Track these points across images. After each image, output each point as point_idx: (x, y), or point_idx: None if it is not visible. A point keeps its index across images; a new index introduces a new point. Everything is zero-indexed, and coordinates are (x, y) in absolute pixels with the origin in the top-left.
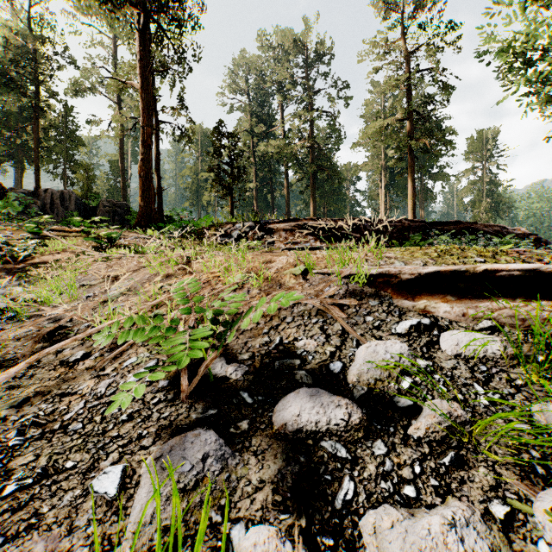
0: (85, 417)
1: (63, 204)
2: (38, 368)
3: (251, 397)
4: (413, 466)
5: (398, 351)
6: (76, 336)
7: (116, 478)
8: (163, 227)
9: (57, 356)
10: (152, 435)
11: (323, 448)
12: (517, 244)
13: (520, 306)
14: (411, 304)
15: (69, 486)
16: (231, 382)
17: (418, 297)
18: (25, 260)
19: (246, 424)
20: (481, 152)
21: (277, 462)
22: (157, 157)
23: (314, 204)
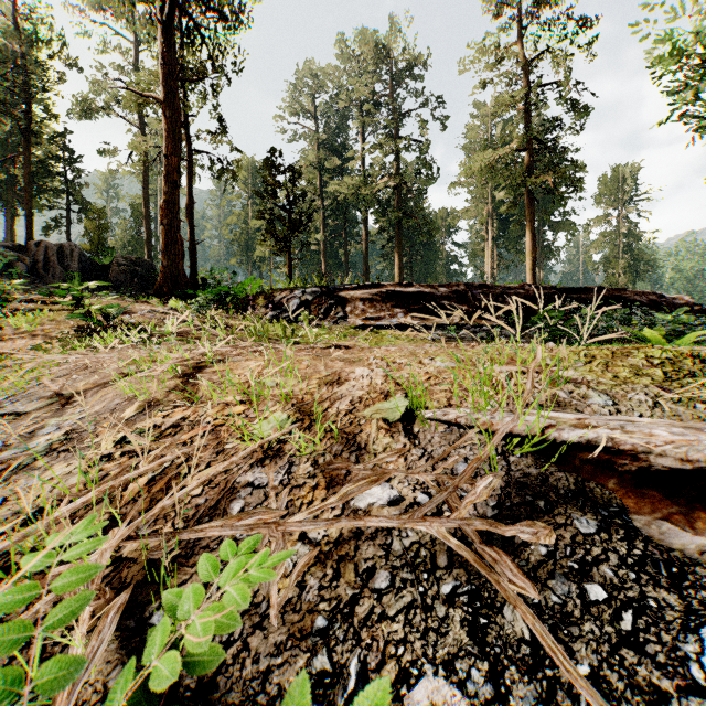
0: None
1: (62, 262)
2: None
3: None
4: None
5: None
6: None
7: None
8: (194, 294)
9: None
10: None
11: None
12: (704, 325)
13: None
14: (692, 540)
15: None
16: None
17: (703, 520)
18: None
19: None
20: (617, 194)
21: None
22: (189, 198)
23: (400, 262)
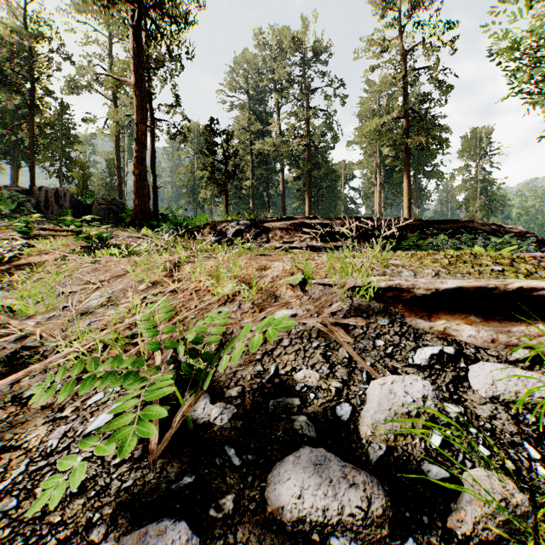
0: (24, 487)
1: (58, 202)
2: None
3: (239, 455)
4: None
5: (421, 392)
6: (32, 367)
7: None
8: (157, 225)
9: (12, 388)
10: (105, 522)
11: None
12: (519, 244)
13: None
14: (428, 324)
15: None
16: (215, 431)
17: (435, 317)
18: (11, 262)
19: (230, 502)
20: (475, 150)
21: None
22: (152, 155)
23: (309, 202)
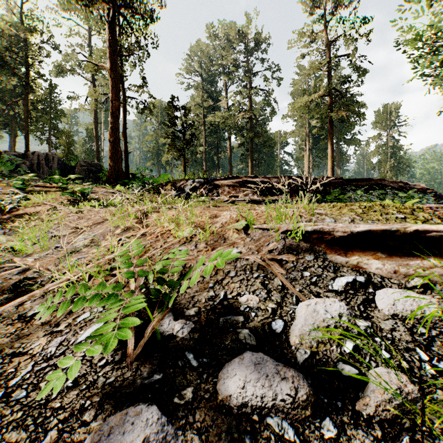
0: (31, 382)
1: (47, 164)
2: None
3: (196, 358)
4: None
5: (338, 311)
6: (33, 292)
7: None
8: (128, 183)
9: (18, 309)
10: (94, 407)
11: (269, 425)
12: (421, 198)
13: None
14: (344, 259)
15: None
16: (177, 341)
17: (350, 253)
18: (11, 212)
19: (190, 393)
20: (386, 122)
21: None
22: (124, 126)
23: (251, 164)
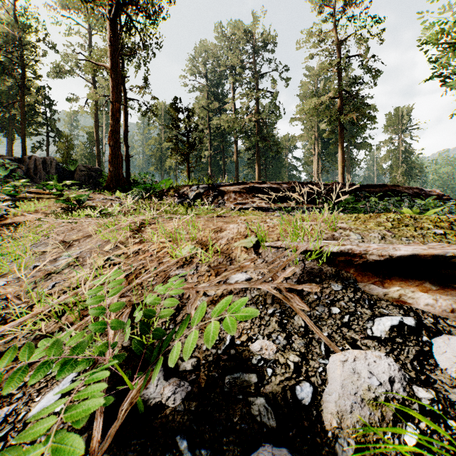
0: None
1: (45, 169)
2: None
3: (191, 449)
4: None
5: (387, 373)
6: None
7: None
8: (129, 189)
9: None
10: None
11: None
12: (441, 206)
13: None
14: (382, 290)
15: None
16: (167, 414)
17: (389, 282)
18: None
19: None
20: (398, 125)
21: None
22: (125, 129)
23: (258, 169)
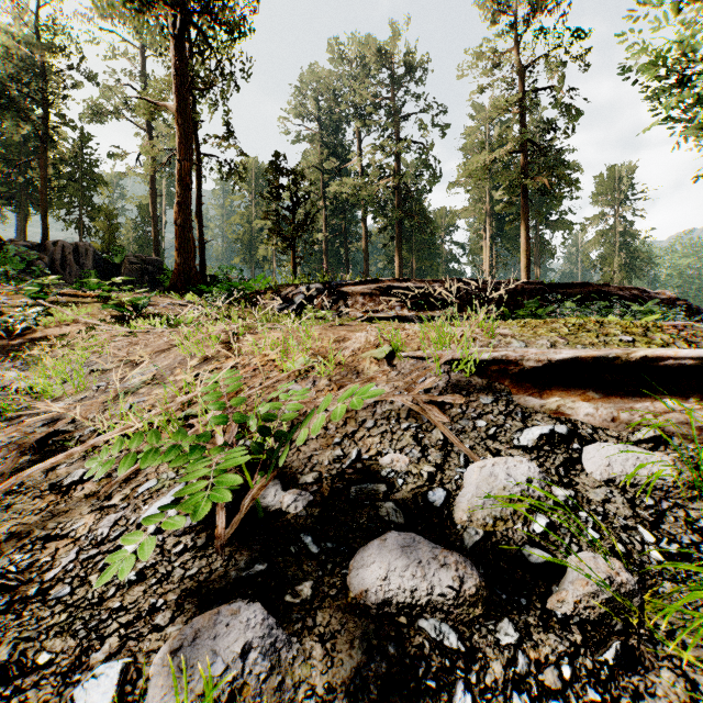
0: (76, 575)
1: (77, 261)
2: (19, 495)
3: (316, 543)
4: (560, 665)
5: (526, 475)
6: (72, 450)
7: (110, 684)
8: (205, 290)
9: (47, 476)
10: (170, 607)
11: (422, 630)
12: (665, 313)
13: (694, 409)
14: (539, 402)
15: (39, 698)
16: (288, 519)
17: (548, 393)
18: (23, 335)
19: (308, 589)
20: (613, 194)
21: (354, 655)
22: (198, 200)
23: (400, 261)
